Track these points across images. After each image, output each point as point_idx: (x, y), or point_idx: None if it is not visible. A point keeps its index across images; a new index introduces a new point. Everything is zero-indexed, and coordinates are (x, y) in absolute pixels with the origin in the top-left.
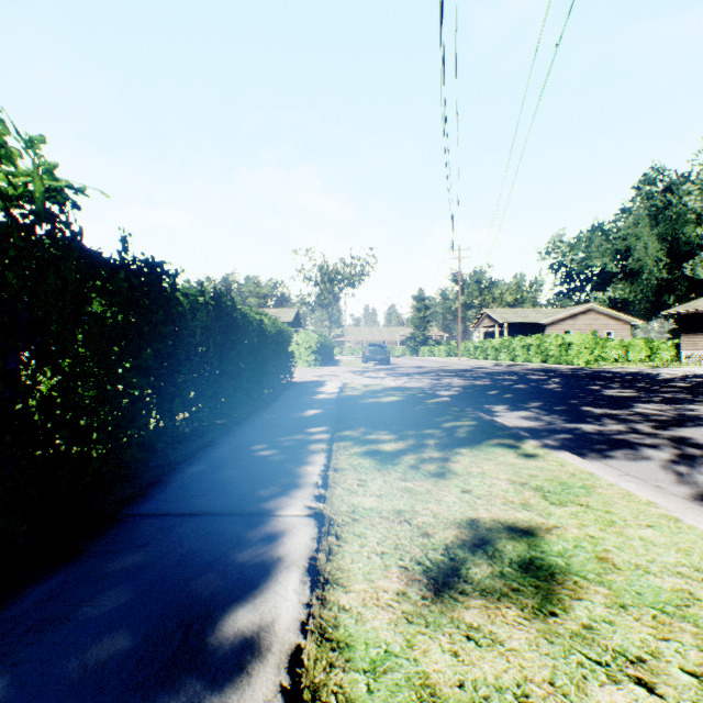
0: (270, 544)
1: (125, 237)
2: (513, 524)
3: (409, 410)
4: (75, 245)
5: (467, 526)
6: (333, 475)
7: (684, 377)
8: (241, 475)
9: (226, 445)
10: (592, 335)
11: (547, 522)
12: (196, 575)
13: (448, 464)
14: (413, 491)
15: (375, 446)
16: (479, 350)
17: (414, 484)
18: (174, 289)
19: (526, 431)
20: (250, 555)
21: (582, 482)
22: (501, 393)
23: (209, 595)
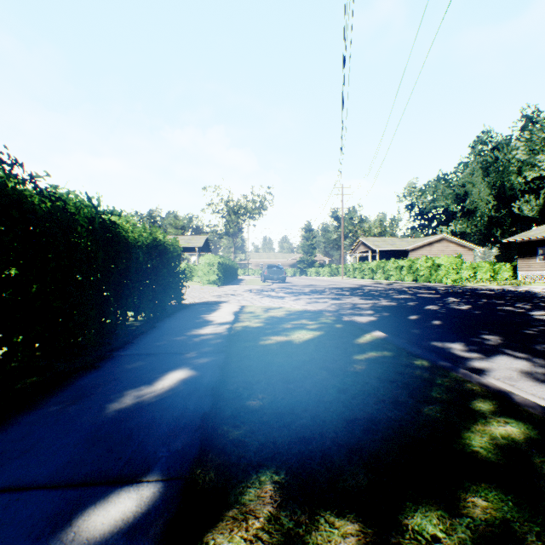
0: None
1: None
2: None
3: (346, 368)
4: None
5: None
6: None
7: None
8: None
9: None
10: (458, 258)
11: None
12: None
13: None
14: None
15: None
16: (357, 271)
17: None
18: None
19: None
20: None
21: None
22: (425, 319)
23: None
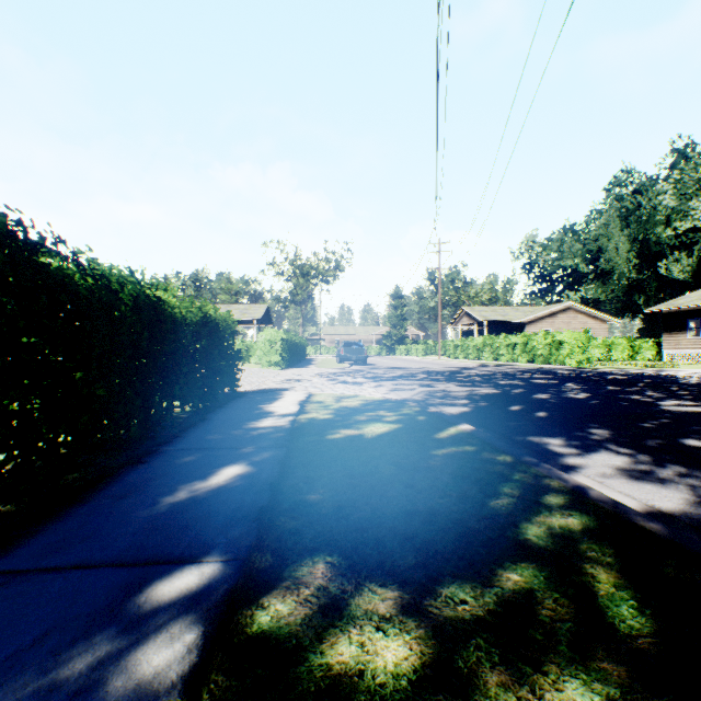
0: None
1: None
2: None
3: (418, 464)
4: None
5: None
6: None
7: None
8: None
9: None
10: (585, 333)
11: None
12: None
13: None
14: None
15: None
16: (459, 349)
17: None
18: None
19: (697, 531)
20: None
21: None
22: (529, 410)
23: None
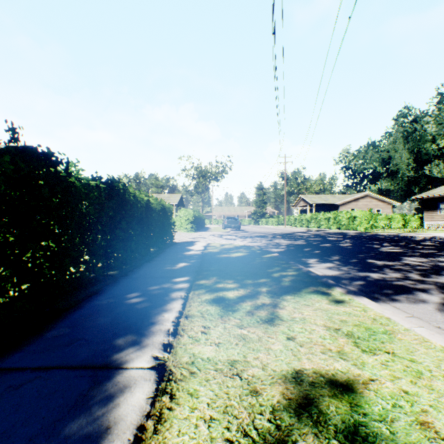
0: (105, 407)
1: (13, 128)
2: (333, 377)
3: (250, 263)
4: None
5: (292, 380)
6: (183, 322)
7: (429, 238)
8: (108, 322)
9: (108, 293)
10: (369, 211)
11: (363, 374)
12: None
13: (276, 310)
14: (247, 339)
15: (221, 294)
16: (297, 221)
17: (248, 331)
18: (66, 174)
19: (332, 278)
20: (80, 424)
21: (384, 328)
22: (313, 250)
23: None
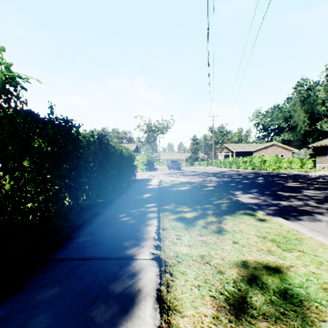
0: (133, 279)
1: (51, 106)
2: (267, 264)
3: (195, 194)
4: (22, 109)
5: (242, 266)
6: (162, 232)
7: (321, 176)
8: (113, 232)
9: (105, 214)
10: (276, 156)
11: (285, 263)
12: (90, 303)
13: (222, 225)
14: (207, 242)
15: (181, 215)
16: (222, 163)
17: (207, 238)
18: (78, 134)
19: (254, 205)
20: (122, 288)
21: (295, 236)
22: (237, 185)
23: (98, 320)
